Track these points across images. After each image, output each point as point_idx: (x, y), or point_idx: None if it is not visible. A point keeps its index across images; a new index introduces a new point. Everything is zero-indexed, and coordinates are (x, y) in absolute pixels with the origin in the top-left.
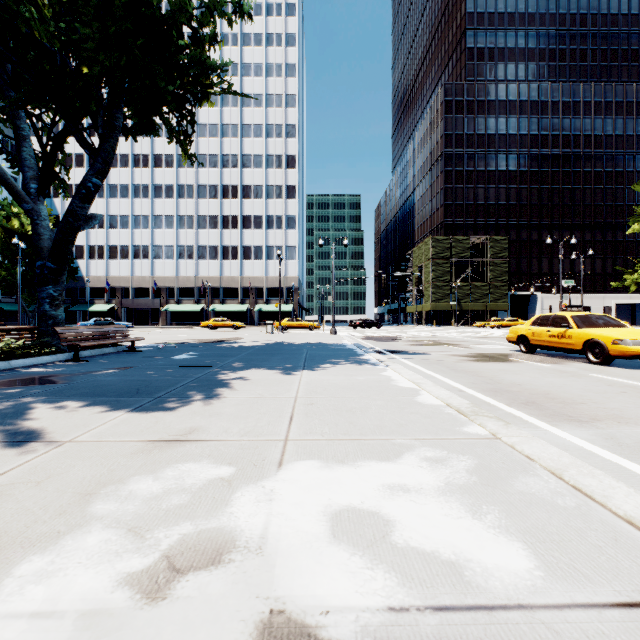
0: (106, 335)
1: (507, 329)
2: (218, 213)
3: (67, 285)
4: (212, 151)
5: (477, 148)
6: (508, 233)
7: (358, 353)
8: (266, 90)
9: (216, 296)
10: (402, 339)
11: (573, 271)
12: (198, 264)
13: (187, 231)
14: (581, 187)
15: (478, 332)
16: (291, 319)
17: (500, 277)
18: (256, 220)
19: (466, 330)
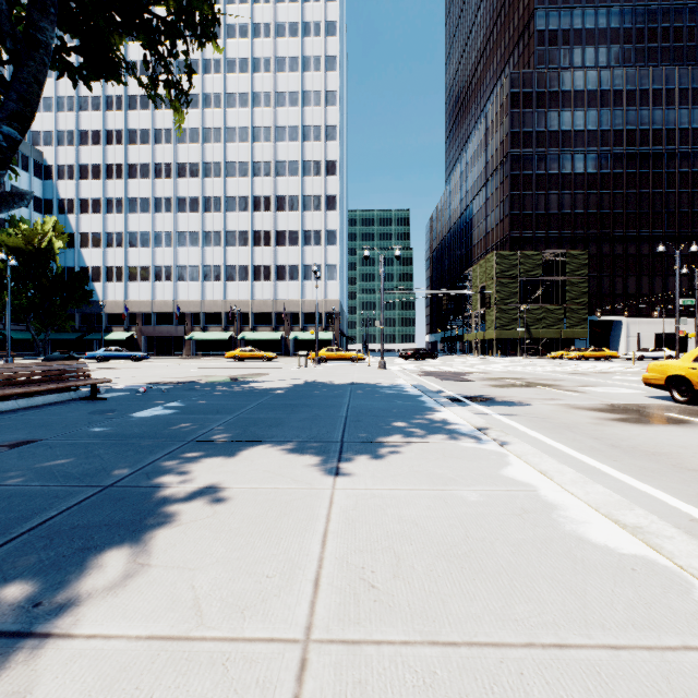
0: (57, 375)
1: (591, 361)
2: (248, 228)
3: (83, 311)
4: (242, 158)
5: (549, 147)
6: (586, 247)
7: (429, 406)
8: (303, 87)
9: (246, 322)
10: (473, 376)
11: (666, 291)
12: (226, 286)
13: (214, 249)
14: (676, 191)
15: (560, 365)
16: (330, 349)
17: (578, 299)
18: (291, 236)
19: (542, 362)
